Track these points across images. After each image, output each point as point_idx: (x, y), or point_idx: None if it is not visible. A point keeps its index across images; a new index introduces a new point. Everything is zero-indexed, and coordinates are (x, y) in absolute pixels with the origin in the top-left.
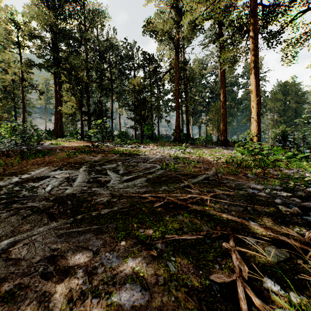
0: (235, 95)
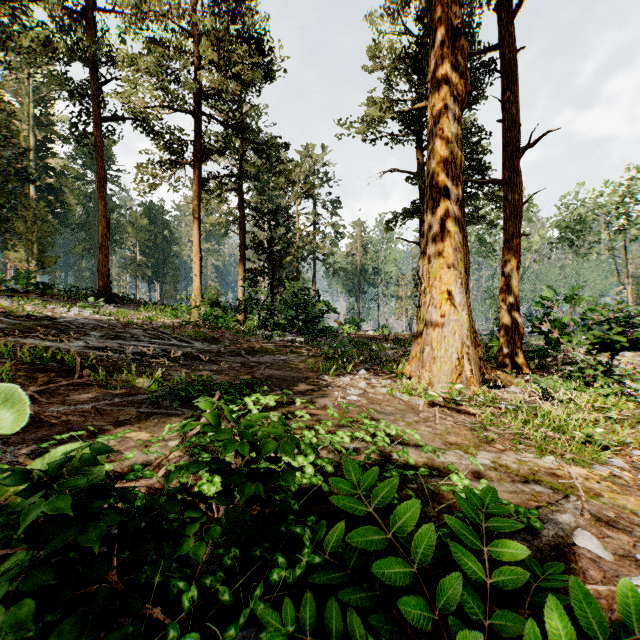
0: (59, 191)
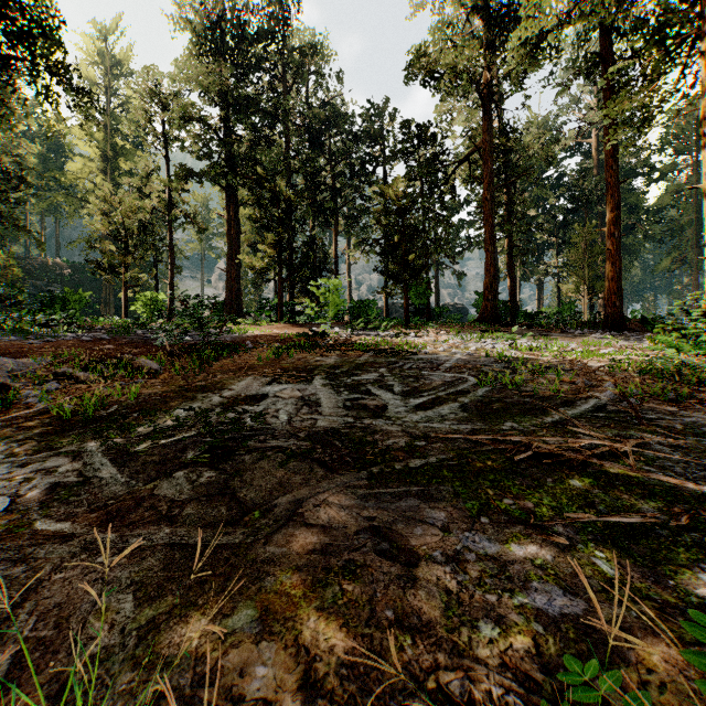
0: (638, 200)
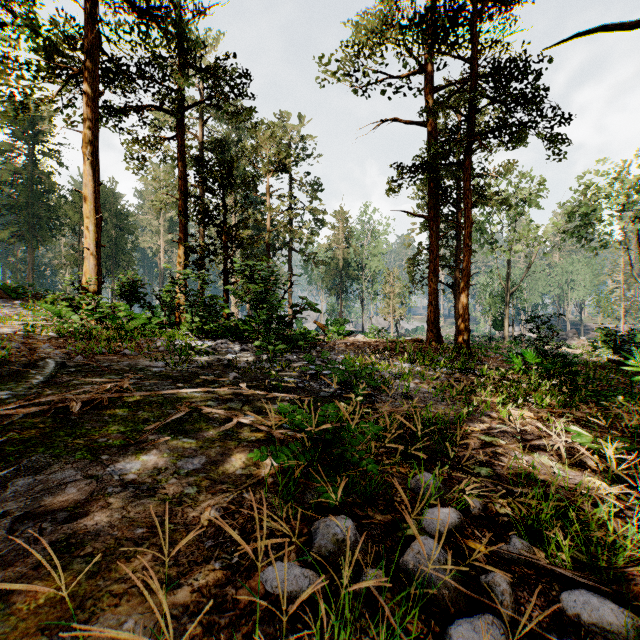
0: None
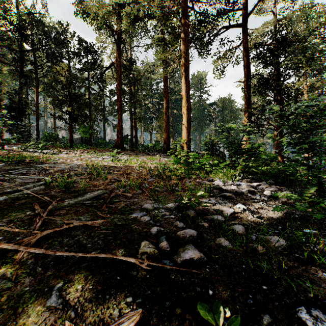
0: None
